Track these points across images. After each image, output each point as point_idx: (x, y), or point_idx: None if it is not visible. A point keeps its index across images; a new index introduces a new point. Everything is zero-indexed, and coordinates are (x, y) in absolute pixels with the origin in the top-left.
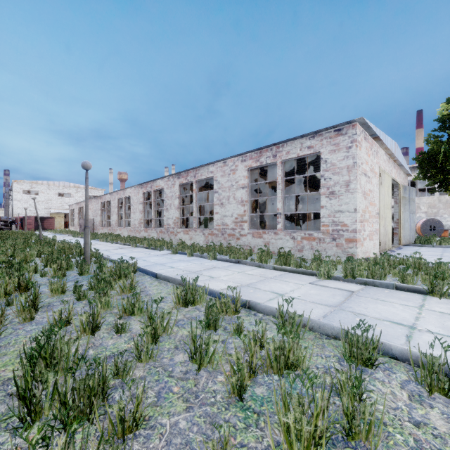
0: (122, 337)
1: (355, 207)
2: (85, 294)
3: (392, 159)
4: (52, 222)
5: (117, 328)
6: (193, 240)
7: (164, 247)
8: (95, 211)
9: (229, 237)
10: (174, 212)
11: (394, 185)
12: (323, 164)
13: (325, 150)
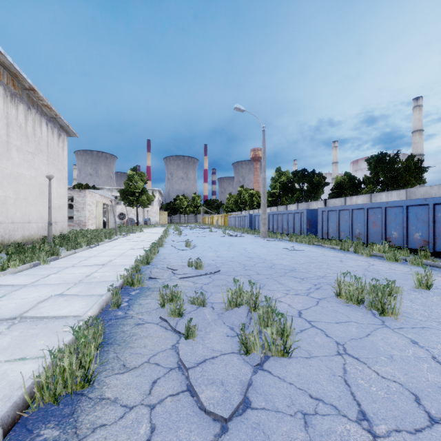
0: None
1: (85, 215)
2: None
3: (103, 196)
4: None
5: None
6: None
7: None
8: None
9: None
10: None
11: (106, 204)
12: (75, 200)
13: (75, 196)
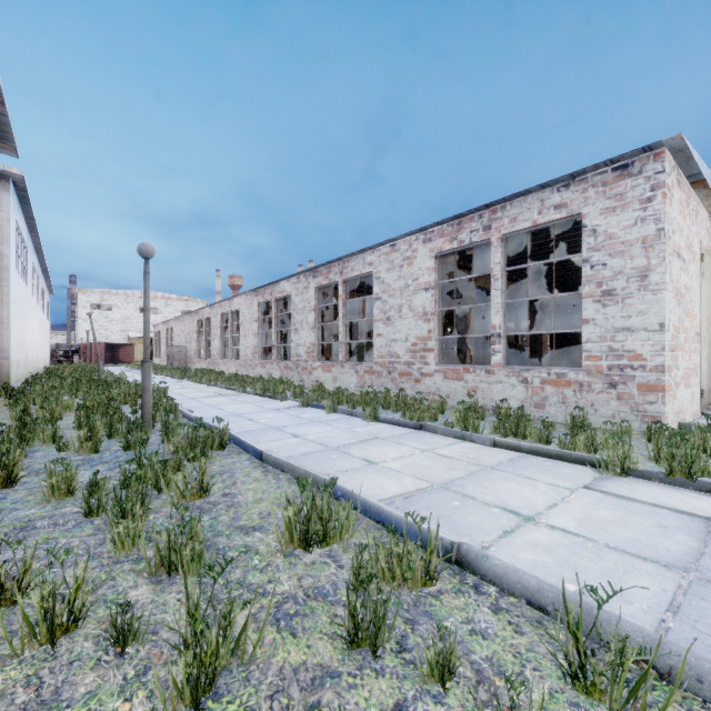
0: (124, 661)
1: (661, 321)
2: (102, 504)
3: None
4: (130, 351)
5: (115, 630)
6: (338, 383)
7: (289, 394)
8: (190, 335)
9: (401, 377)
10: (308, 335)
11: None
12: (587, 238)
13: (592, 209)
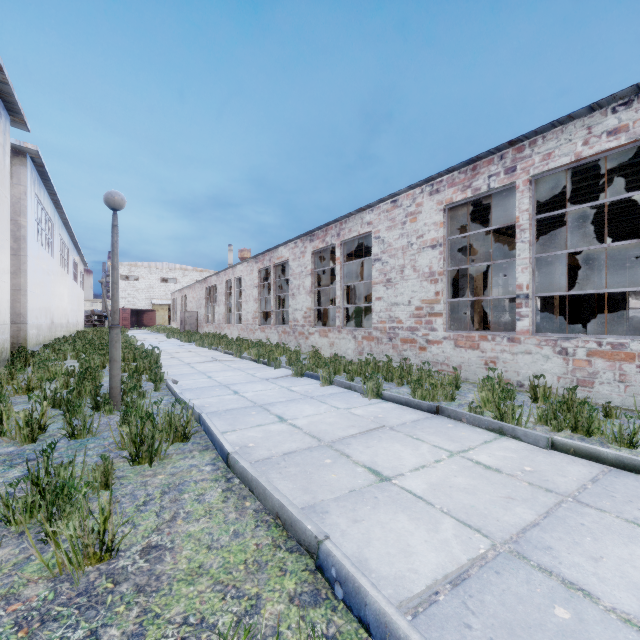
0: None
1: None
2: None
3: None
4: (153, 316)
5: None
6: (335, 348)
7: (285, 360)
8: (199, 301)
9: (404, 344)
10: (304, 299)
11: None
12: None
13: None
